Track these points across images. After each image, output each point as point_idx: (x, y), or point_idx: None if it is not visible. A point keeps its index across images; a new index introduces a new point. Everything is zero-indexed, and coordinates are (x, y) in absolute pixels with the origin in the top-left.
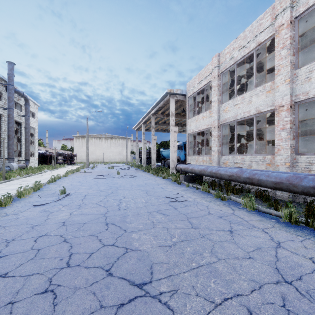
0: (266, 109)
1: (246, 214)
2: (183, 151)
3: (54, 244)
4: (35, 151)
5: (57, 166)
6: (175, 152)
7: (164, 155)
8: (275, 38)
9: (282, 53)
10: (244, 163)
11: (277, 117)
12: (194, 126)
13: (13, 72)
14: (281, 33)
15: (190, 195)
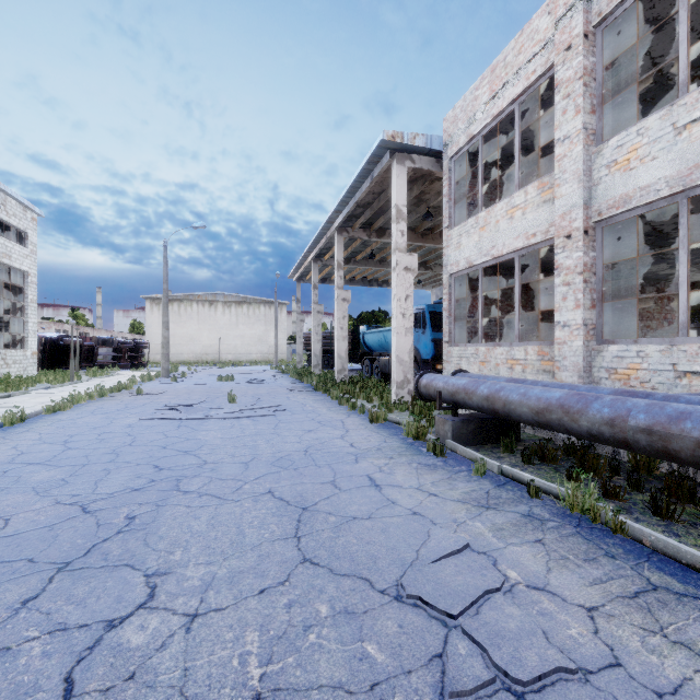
0: None
1: None
2: (428, 331)
3: None
4: (27, 333)
5: (88, 372)
6: (409, 335)
7: (369, 345)
8: None
9: None
10: None
11: None
12: (472, 246)
13: None
14: None
15: (533, 557)
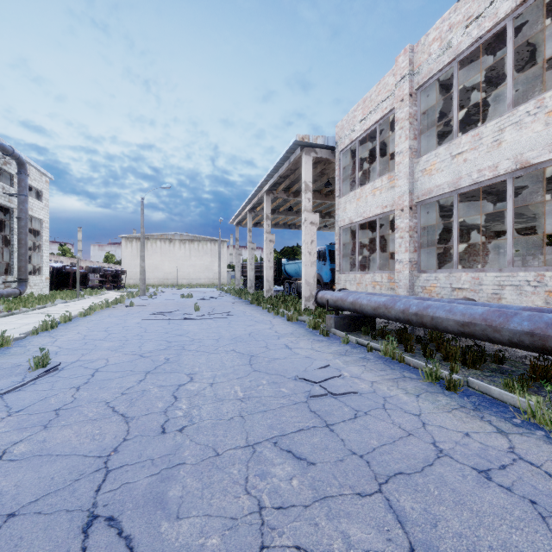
0: (547, 155)
1: None
2: (327, 263)
3: None
4: (42, 264)
5: (86, 292)
6: (314, 266)
7: (288, 272)
8: None
9: None
10: (481, 290)
11: None
12: (352, 210)
13: None
14: None
15: (357, 369)
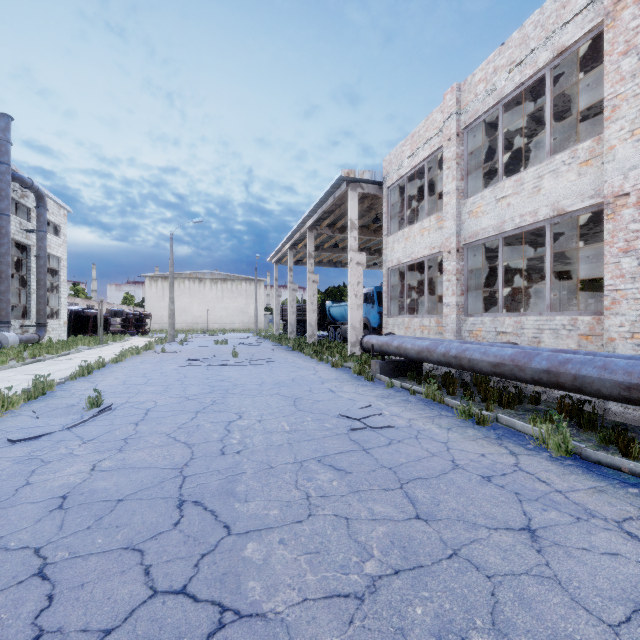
0: (579, 204)
1: (554, 470)
2: (375, 306)
3: (1, 587)
4: (60, 306)
5: (109, 338)
6: (360, 309)
7: (334, 316)
8: (606, 32)
9: (625, 65)
10: (523, 334)
11: (611, 222)
12: (400, 250)
13: (8, 135)
14: (621, 17)
15: (397, 409)
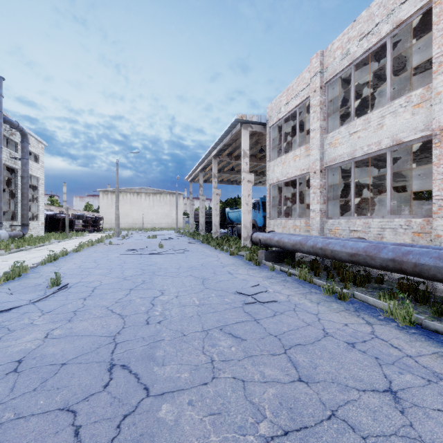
0: (413, 136)
1: (402, 337)
2: (261, 212)
3: None
4: (39, 212)
5: (73, 234)
6: (250, 214)
7: (231, 218)
8: (434, 7)
9: None
10: (370, 231)
11: (438, 149)
12: (279, 172)
13: (1, 90)
14: None
15: (279, 287)
